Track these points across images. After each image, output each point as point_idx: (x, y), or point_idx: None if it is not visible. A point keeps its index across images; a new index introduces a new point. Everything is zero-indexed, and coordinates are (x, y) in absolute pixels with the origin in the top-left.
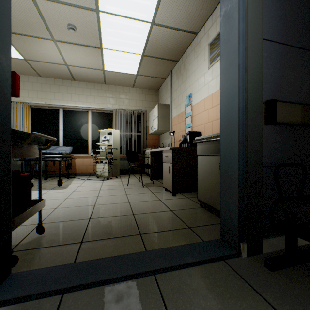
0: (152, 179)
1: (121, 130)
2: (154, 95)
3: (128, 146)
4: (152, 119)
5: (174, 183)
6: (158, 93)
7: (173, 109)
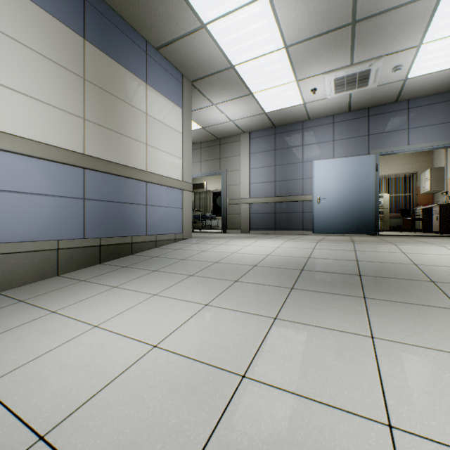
0: (423, 229)
1: (387, 193)
2: (426, 155)
3: (395, 206)
4: (424, 181)
5: (440, 226)
6: (431, 152)
7: (448, 171)
